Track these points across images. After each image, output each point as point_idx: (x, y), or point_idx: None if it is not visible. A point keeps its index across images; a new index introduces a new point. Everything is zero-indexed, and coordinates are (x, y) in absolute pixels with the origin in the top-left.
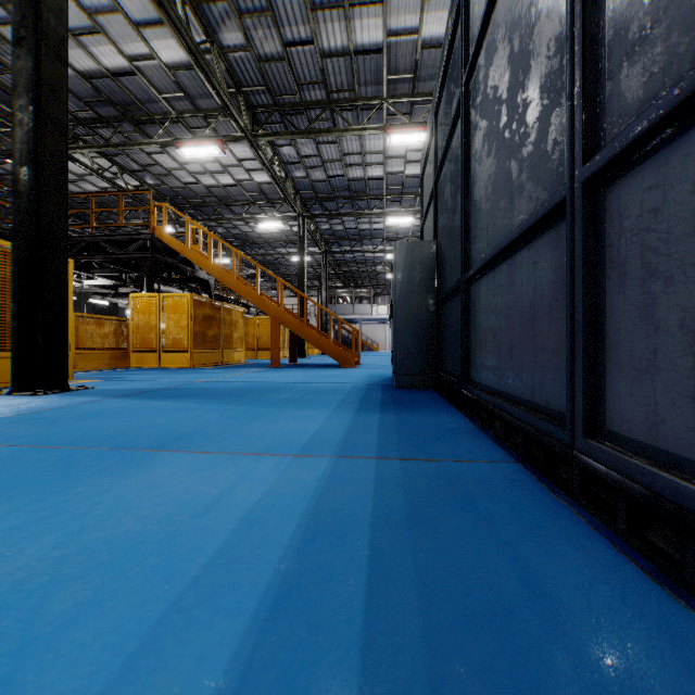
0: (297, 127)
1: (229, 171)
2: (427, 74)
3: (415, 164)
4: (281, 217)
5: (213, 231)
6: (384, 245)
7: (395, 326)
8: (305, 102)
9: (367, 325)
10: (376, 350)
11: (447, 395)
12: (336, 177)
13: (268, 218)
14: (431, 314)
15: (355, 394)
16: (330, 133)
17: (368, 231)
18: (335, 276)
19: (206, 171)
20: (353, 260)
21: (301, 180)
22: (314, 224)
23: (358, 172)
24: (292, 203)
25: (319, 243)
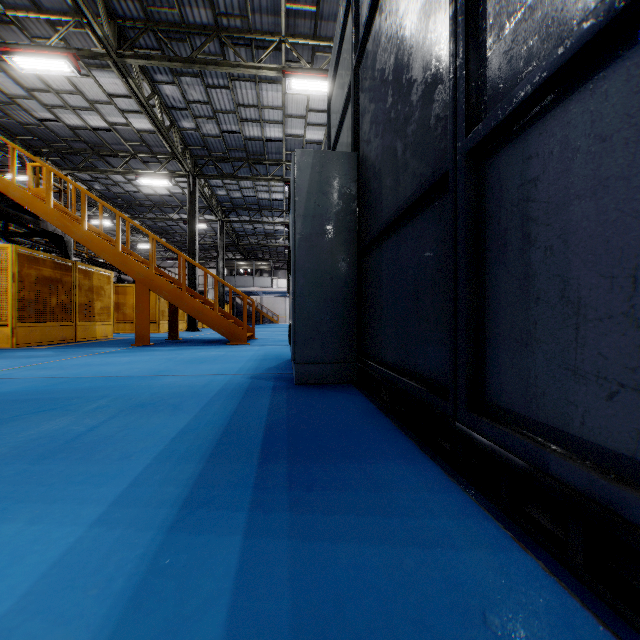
0: (176, 53)
1: (98, 109)
2: (330, 12)
3: (316, 128)
4: (169, 174)
5: (88, 187)
6: (284, 218)
7: (295, 285)
8: (187, 25)
9: (268, 298)
10: (276, 322)
11: (392, 409)
12: (230, 133)
13: (153, 174)
14: (351, 267)
15: (218, 410)
16: (219, 66)
17: (268, 201)
18: (234, 248)
19: (67, 104)
20: (253, 231)
21: (190, 133)
22: (209, 188)
23: (255, 130)
24: (180, 157)
25: (215, 210)
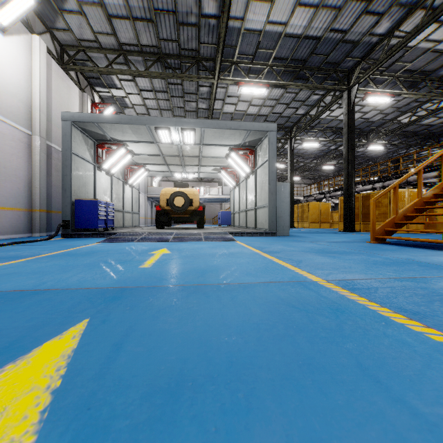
0: None
1: None
2: None
3: None
4: None
5: None
6: None
7: None
8: None
9: None
10: None
11: None
12: None
13: None
14: None
15: None
16: None
17: None
18: None
19: None
20: None
21: None
22: None
23: None
24: None
25: None
